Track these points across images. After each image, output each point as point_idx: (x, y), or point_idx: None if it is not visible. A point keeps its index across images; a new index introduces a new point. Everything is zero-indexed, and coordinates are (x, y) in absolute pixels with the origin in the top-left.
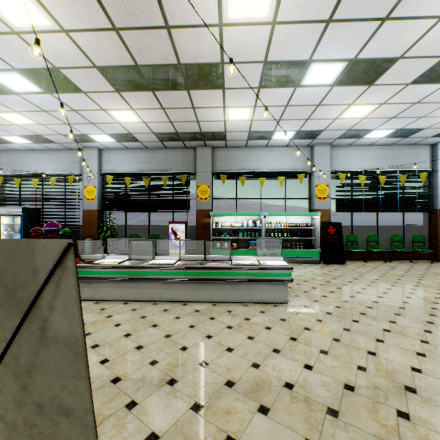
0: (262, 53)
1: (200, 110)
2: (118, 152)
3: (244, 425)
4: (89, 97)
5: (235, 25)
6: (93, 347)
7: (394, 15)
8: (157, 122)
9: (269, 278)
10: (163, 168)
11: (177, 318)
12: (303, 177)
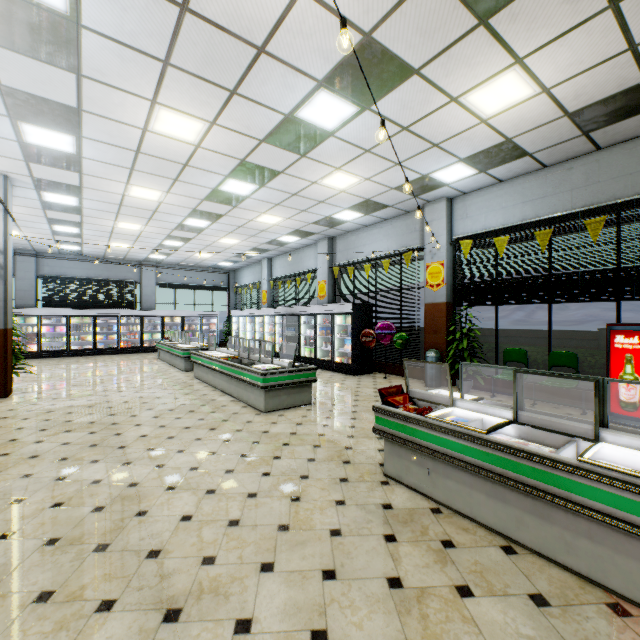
0: None
1: None
2: (481, 195)
3: None
4: (425, 82)
5: None
6: None
7: None
8: (584, 70)
9: None
10: (588, 198)
11: None
12: None
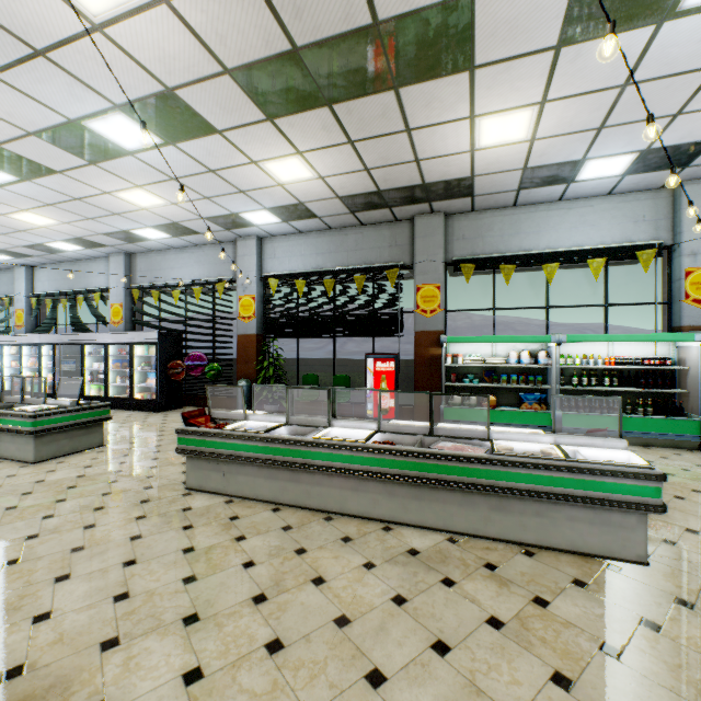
0: None
1: (421, 133)
2: (286, 241)
3: None
4: (228, 142)
5: None
6: (187, 622)
7: None
8: (343, 173)
9: (595, 496)
10: (357, 260)
11: (367, 567)
12: (652, 255)
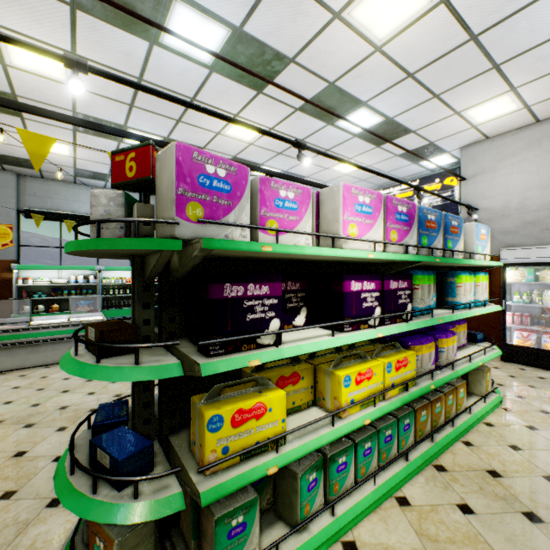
0: (68, 104)
1: None
2: None
3: (4, 438)
4: None
5: (25, 71)
6: None
7: (184, 121)
8: None
9: (81, 334)
10: None
11: None
12: None
